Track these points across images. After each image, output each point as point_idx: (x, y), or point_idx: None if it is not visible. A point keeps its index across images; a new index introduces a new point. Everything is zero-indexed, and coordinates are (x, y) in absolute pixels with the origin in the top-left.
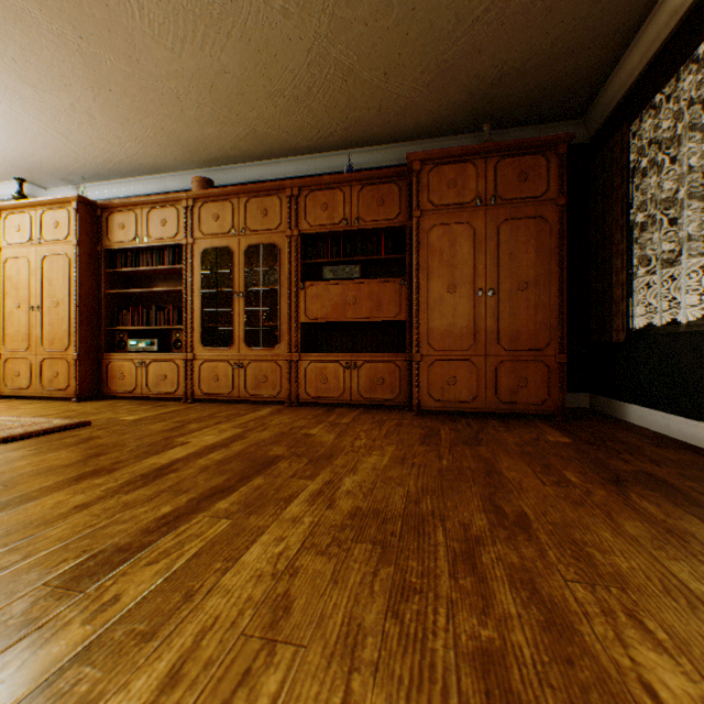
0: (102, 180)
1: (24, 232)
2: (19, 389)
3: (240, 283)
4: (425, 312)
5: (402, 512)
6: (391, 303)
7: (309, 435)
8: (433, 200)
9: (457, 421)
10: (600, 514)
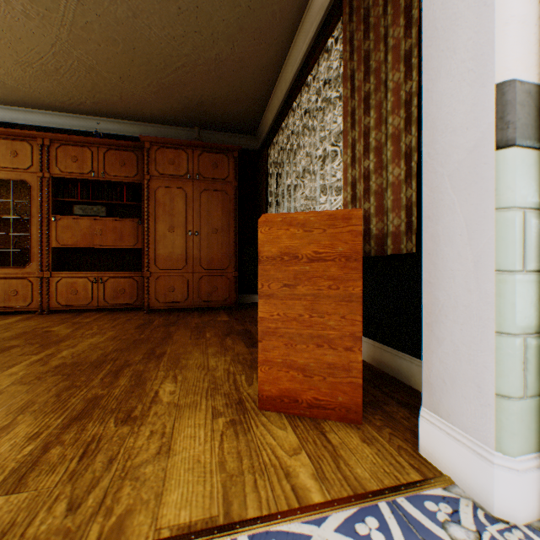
0: None
1: None
2: None
3: None
4: (154, 244)
5: (94, 360)
6: (131, 236)
7: (50, 331)
8: (160, 170)
9: (172, 315)
10: (204, 347)
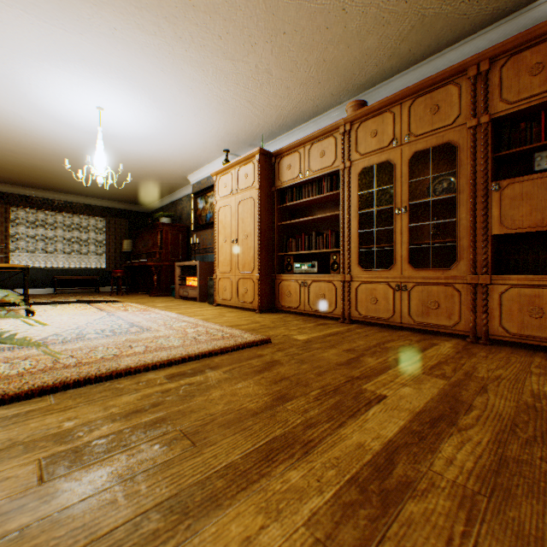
0: (274, 138)
1: (228, 187)
2: (225, 300)
3: (401, 197)
4: None
5: None
6: None
7: None
8: None
9: None
10: None
